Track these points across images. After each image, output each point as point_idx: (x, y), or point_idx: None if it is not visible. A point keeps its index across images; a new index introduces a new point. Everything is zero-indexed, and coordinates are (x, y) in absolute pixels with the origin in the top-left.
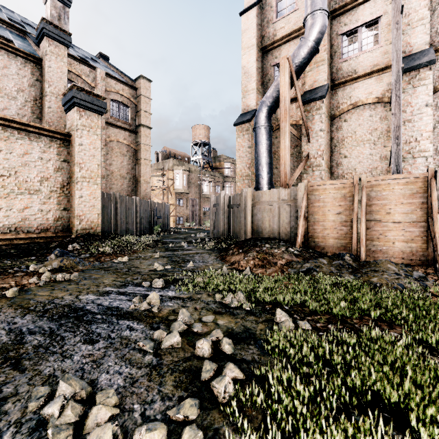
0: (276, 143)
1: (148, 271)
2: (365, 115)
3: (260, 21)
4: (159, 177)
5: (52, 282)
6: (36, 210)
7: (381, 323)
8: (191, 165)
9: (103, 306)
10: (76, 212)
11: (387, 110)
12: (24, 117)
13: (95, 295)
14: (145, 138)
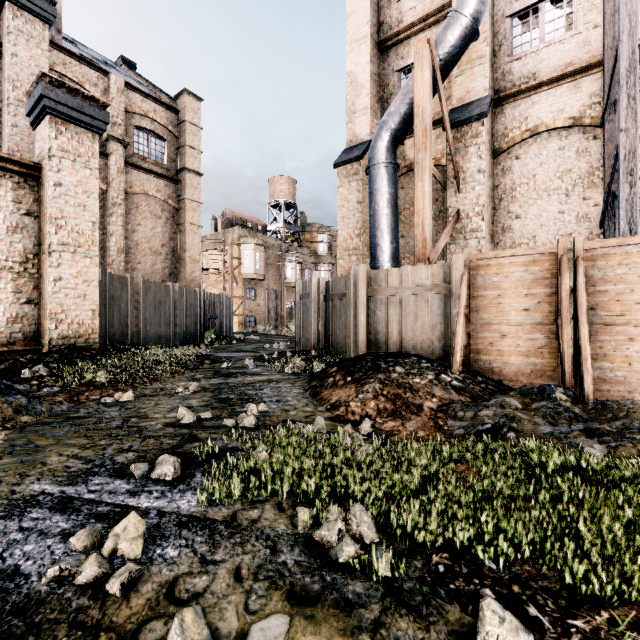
0: (402, 197)
1: (162, 426)
2: (551, 148)
3: None
4: (218, 255)
5: None
6: None
7: None
8: (267, 237)
9: None
10: (49, 306)
11: (588, 138)
12: None
13: None
14: (191, 191)
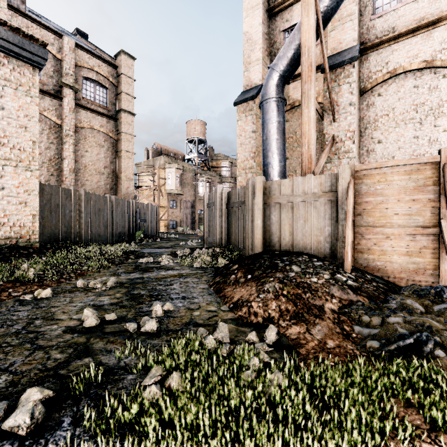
0: (286, 128)
1: (61, 332)
2: (407, 86)
3: None
4: (149, 176)
5: None
6: None
7: None
8: (185, 163)
9: None
10: None
11: (439, 77)
12: None
13: None
14: (126, 126)
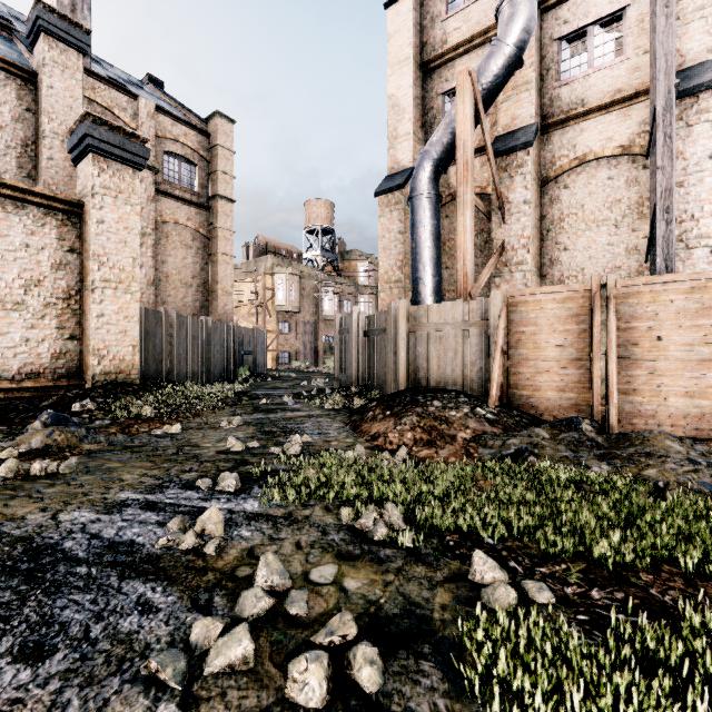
0: (446, 226)
1: (215, 453)
2: (600, 177)
3: (420, 18)
4: (250, 285)
5: (18, 481)
6: (17, 340)
7: (703, 583)
8: (302, 266)
9: (101, 540)
10: (92, 342)
11: (638, 167)
12: (4, 175)
13: (94, 512)
14: (223, 219)
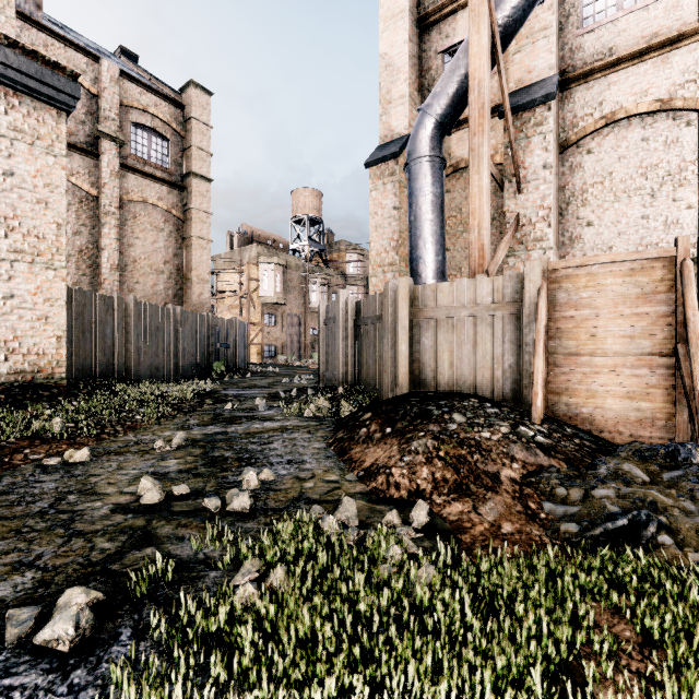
0: (446, 202)
1: (108, 511)
2: (631, 138)
3: None
4: (234, 276)
5: None
6: None
7: None
8: (289, 256)
9: None
10: None
11: (680, 125)
12: None
13: None
14: (199, 199)
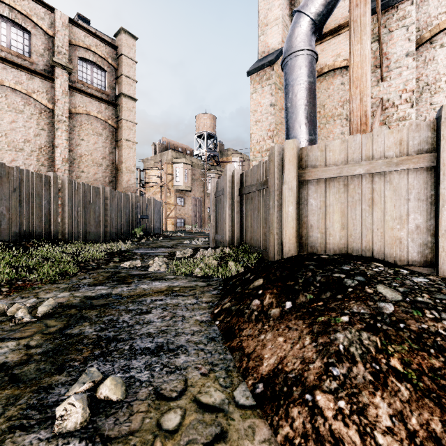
0: None
1: None
2: None
3: None
4: (156, 172)
5: None
6: None
7: None
8: (193, 159)
9: None
10: None
11: None
12: None
13: None
14: (127, 113)
